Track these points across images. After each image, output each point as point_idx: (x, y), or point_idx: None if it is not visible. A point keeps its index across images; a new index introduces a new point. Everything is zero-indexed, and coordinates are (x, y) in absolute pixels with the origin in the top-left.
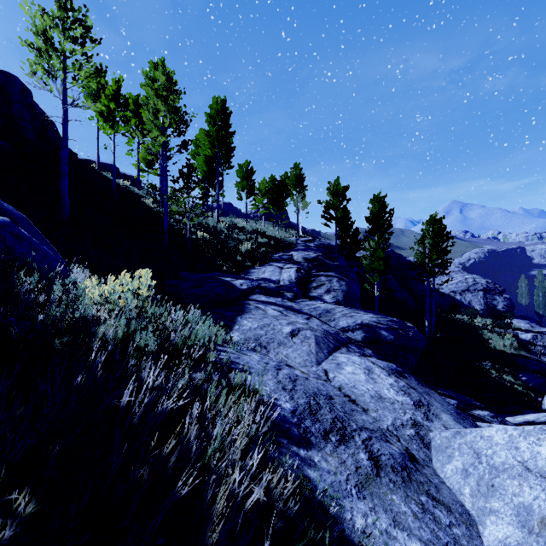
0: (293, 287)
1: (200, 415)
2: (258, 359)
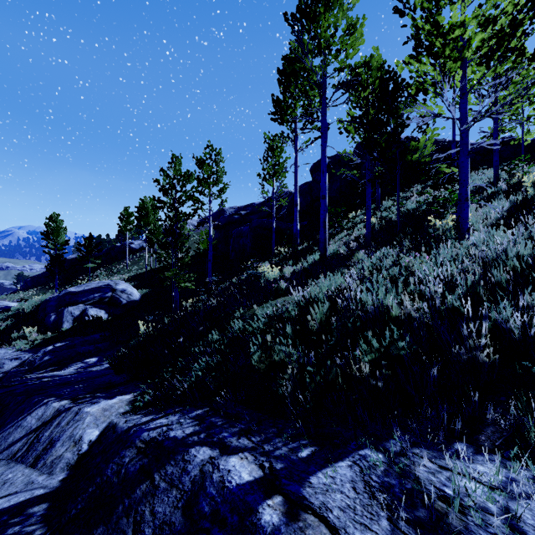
0: (13, 373)
1: (1, 344)
2: (0, 351)
